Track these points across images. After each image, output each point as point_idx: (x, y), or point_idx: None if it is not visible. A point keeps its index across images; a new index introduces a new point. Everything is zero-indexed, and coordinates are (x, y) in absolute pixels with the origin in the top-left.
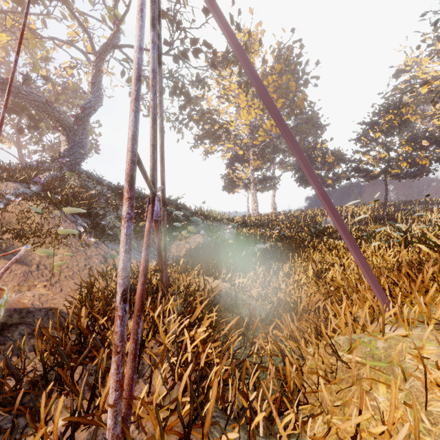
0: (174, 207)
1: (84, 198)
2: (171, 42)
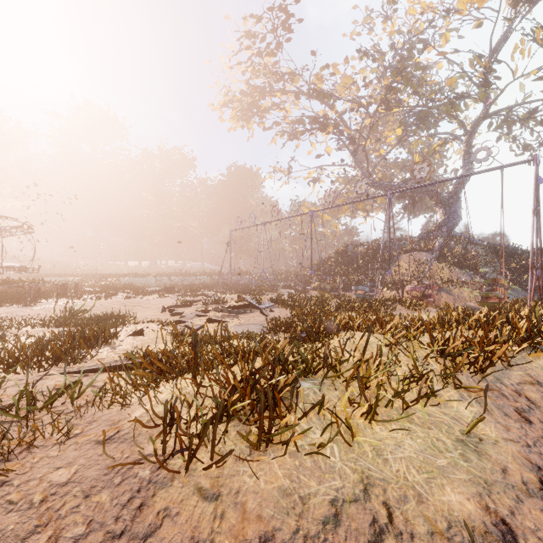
0: None
1: (467, 258)
2: None
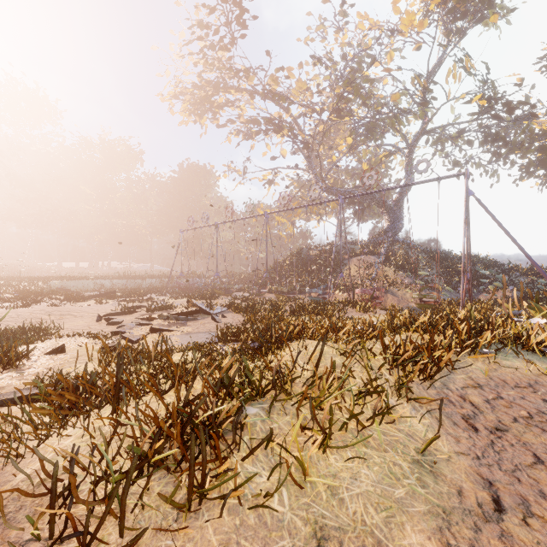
0: (483, 265)
1: (408, 262)
2: (480, 112)
